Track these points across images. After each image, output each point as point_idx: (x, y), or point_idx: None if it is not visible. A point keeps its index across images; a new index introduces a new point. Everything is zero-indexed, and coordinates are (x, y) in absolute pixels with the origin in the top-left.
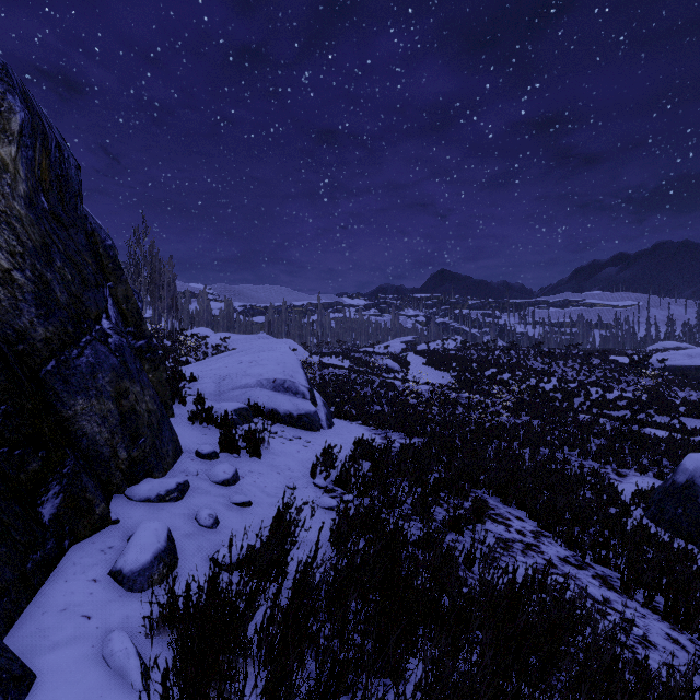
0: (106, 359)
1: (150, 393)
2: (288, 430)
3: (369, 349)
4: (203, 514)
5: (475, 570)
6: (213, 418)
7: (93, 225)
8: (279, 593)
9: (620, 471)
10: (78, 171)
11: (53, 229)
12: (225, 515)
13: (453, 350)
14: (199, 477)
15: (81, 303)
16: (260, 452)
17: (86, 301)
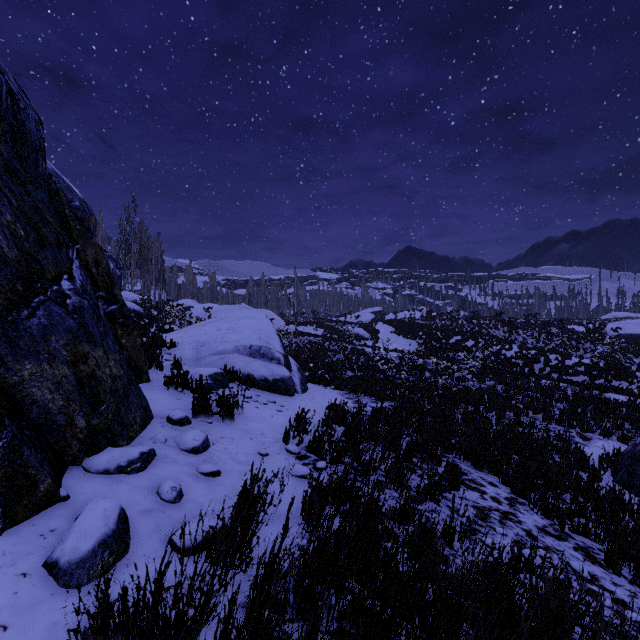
0: (61, 321)
1: (115, 357)
2: (263, 394)
3: (341, 319)
4: (166, 487)
5: (455, 545)
6: (189, 383)
7: (58, 185)
8: (234, 601)
9: (584, 435)
10: (39, 126)
11: (4, 181)
12: (191, 487)
13: (419, 319)
14: (167, 444)
15: (35, 261)
16: (233, 417)
17: (43, 259)
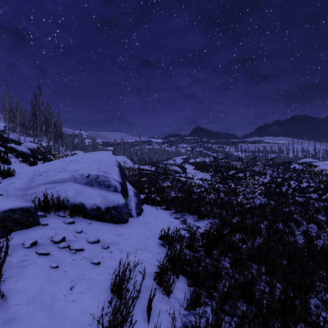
0: None
1: None
2: (89, 228)
3: (165, 162)
4: None
5: None
6: None
7: None
8: None
9: None
10: None
11: None
12: None
13: (208, 162)
14: None
15: None
16: None
17: None
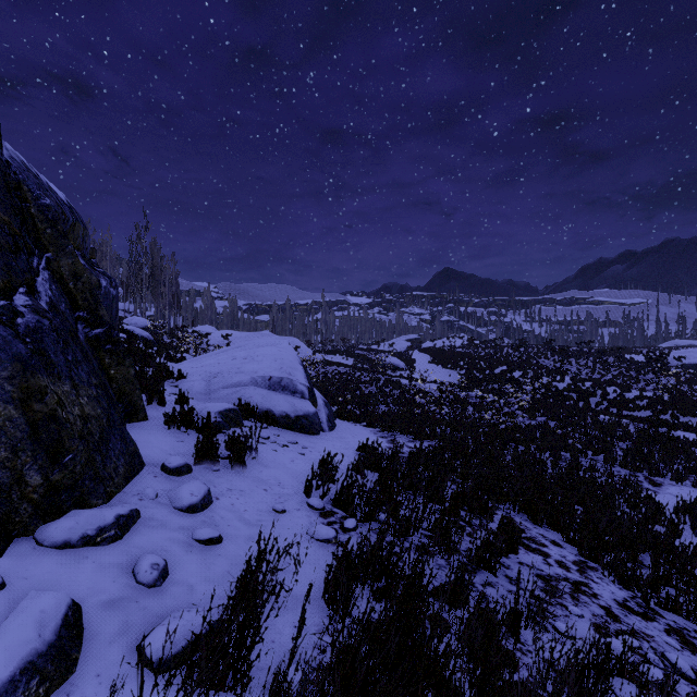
0: (6, 345)
1: (90, 393)
2: (283, 434)
3: (373, 347)
4: (144, 565)
5: (521, 635)
6: (194, 421)
7: (20, 176)
8: None
9: (654, 480)
10: None
11: None
12: (180, 561)
13: (459, 348)
14: (157, 501)
15: None
16: (245, 463)
17: None
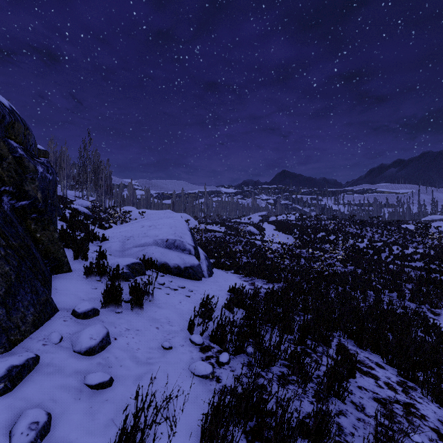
0: None
1: None
2: (175, 280)
3: (237, 220)
4: (22, 425)
5: None
6: (107, 272)
7: None
8: None
9: (434, 311)
10: None
11: None
12: (66, 412)
13: (293, 220)
14: (60, 345)
15: None
16: (142, 306)
17: None
